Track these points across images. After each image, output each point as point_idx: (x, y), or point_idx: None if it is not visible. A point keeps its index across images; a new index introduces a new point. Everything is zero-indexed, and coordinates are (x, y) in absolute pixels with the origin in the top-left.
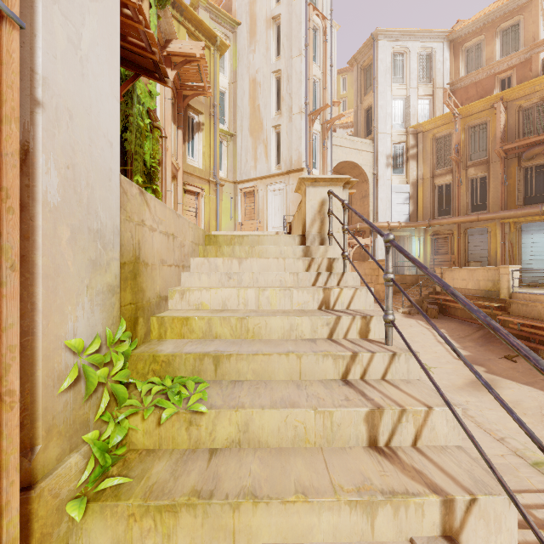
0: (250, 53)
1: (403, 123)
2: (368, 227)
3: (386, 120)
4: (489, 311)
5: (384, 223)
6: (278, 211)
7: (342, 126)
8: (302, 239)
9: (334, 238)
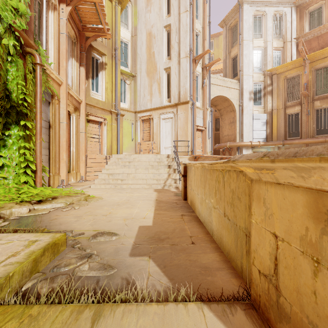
0: (147, 13)
1: (261, 68)
2: (236, 145)
3: (249, 65)
4: None
5: (248, 143)
6: (168, 134)
7: (211, 72)
8: None
9: None
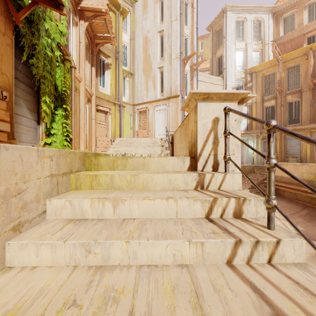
0: (143, 20)
1: (242, 67)
2: None
3: (232, 64)
4: (312, 196)
5: None
6: (162, 123)
7: (201, 70)
8: (191, 160)
9: (237, 166)
